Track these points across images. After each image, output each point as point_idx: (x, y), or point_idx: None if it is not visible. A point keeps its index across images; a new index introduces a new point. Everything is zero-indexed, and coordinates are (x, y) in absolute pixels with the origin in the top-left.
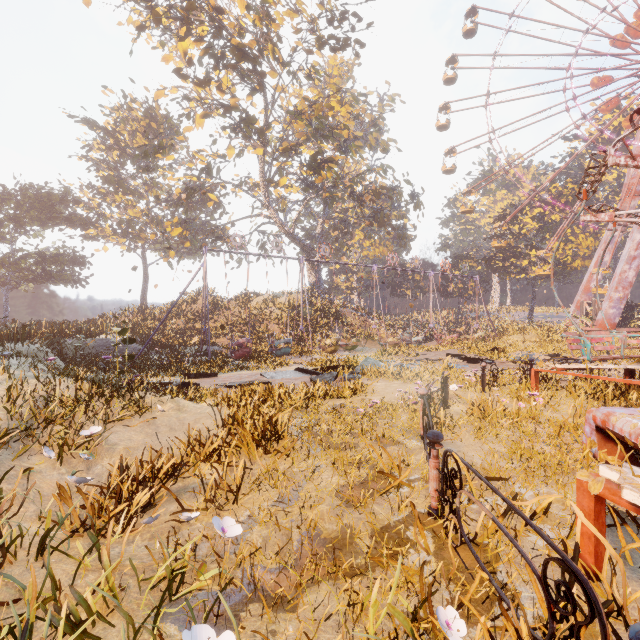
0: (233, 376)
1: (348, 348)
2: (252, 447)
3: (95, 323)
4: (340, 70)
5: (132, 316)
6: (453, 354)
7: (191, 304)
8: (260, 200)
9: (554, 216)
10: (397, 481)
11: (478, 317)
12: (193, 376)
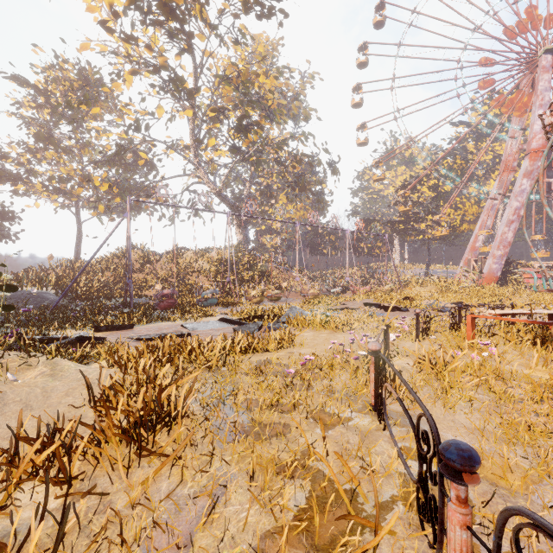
0: (151, 328)
1: (273, 299)
2: (116, 450)
3: (15, 275)
4: (266, 48)
5: (60, 269)
6: (370, 303)
7: (122, 258)
8: (190, 160)
9: (446, 187)
10: (375, 540)
11: (383, 272)
12: (104, 329)
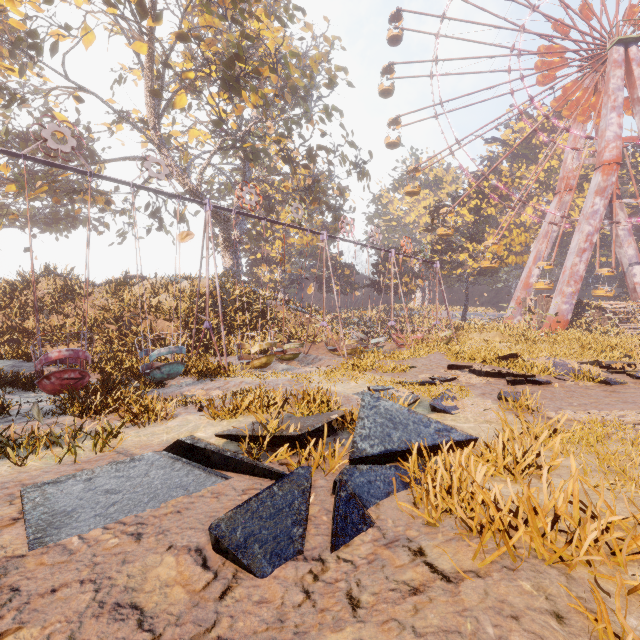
0: None
1: (286, 357)
2: None
3: None
4: None
5: None
6: (457, 365)
7: (24, 289)
8: (146, 134)
9: (490, 209)
10: None
11: (410, 315)
12: None
